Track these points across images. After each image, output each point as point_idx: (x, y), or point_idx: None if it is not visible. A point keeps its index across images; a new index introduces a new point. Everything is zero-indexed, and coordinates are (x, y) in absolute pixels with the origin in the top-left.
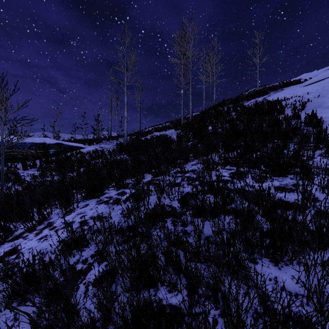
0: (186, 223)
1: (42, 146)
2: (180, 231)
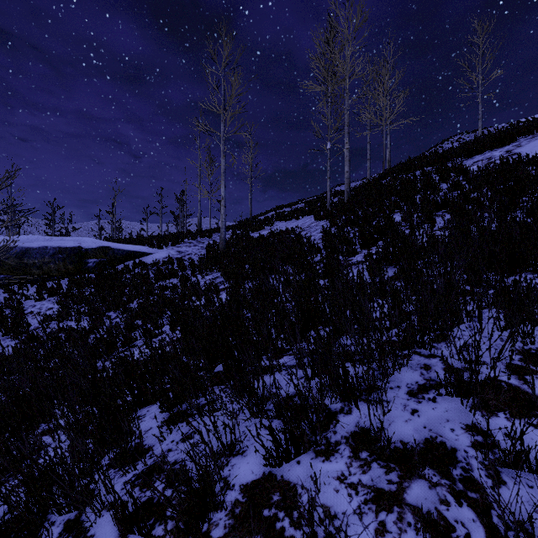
0: None
1: (75, 253)
2: None
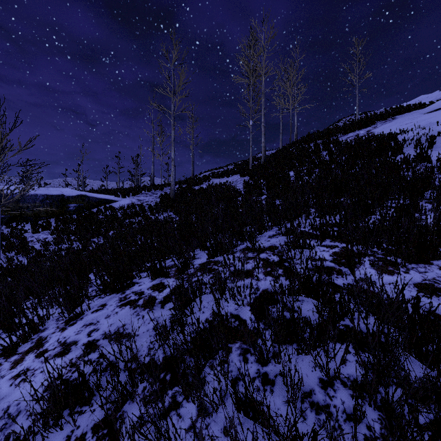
0: (265, 357)
1: (59, 199)
2: (256, 374)
